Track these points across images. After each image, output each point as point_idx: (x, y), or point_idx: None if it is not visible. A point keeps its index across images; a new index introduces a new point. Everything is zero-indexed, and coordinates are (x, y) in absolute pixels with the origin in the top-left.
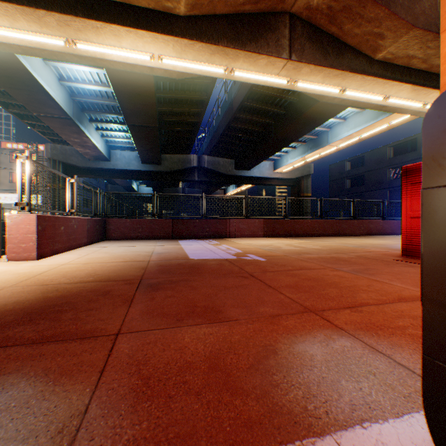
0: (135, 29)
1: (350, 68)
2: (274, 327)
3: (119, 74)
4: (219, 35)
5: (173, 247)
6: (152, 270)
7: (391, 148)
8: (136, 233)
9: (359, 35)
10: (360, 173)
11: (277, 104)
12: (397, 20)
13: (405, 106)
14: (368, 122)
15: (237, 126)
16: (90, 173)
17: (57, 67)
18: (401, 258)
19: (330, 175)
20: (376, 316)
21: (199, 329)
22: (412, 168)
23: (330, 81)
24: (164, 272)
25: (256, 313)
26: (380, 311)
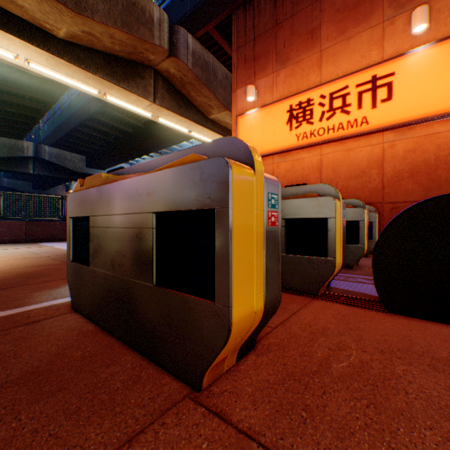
0: (4, 31)
1: (195, 120)
2: None
3: None
4: (96, 67)
5: (48, 248)
6: (66, 260)
7: None
8: None
9: (200, 101)
10: None
11: (138, 117)
12: (220, 103)
13: None
14: None
15: (95, 126)
16: None
17: None
18: None
19: None
20: None
21: None
22: None
23: (182, 124)
24: None
25: None
26: None
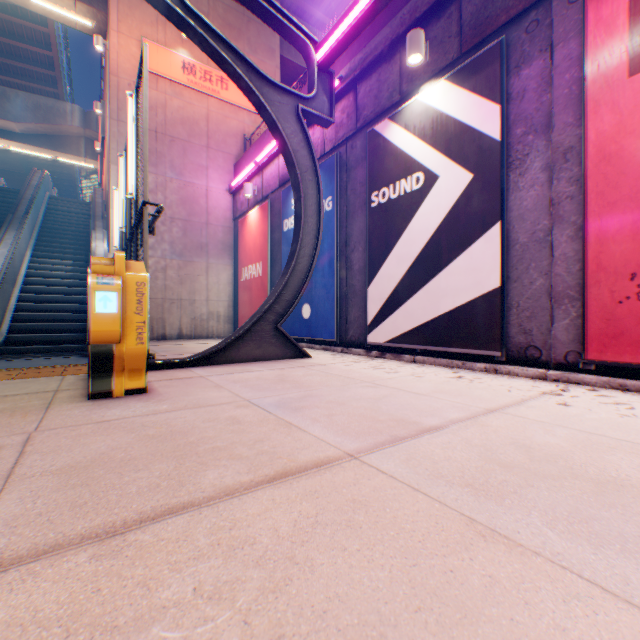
0: None
1: None
2: None
3: None
4: (43, 144)
5: None
6: None
7: None
8: None
9: None
10: None
11: None
12: None
13: None
14: None
15: None
16: None
17: None
18: None
19: None
20: None
21: None
22: None
23: None
24: None
25: None
26: None
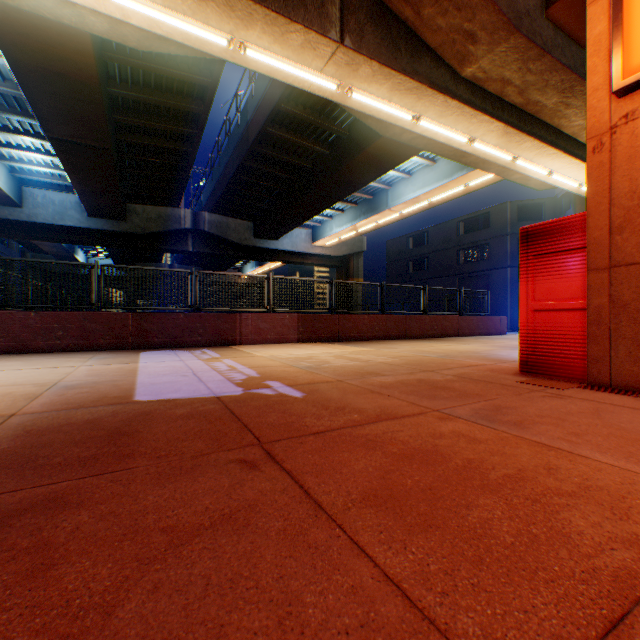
0: None
1: (429, 81)
2: None
3: (13, 22)
4: None
5: (117, 369)
6: None
7: (461, 223)
8: (50, 339)
9: (443, 29)
10: (424, 254)
11: (318, 138)
12: (497, 14)
13: (492, 157)
14: (440, 181)
15: (258, 167)
16: None
17: None
18: (526, 379)
19: (387, 254)
20: None
21: None
22: (538, 231)
23: (401, 99)
24: (8, 466)
25: None
26: None
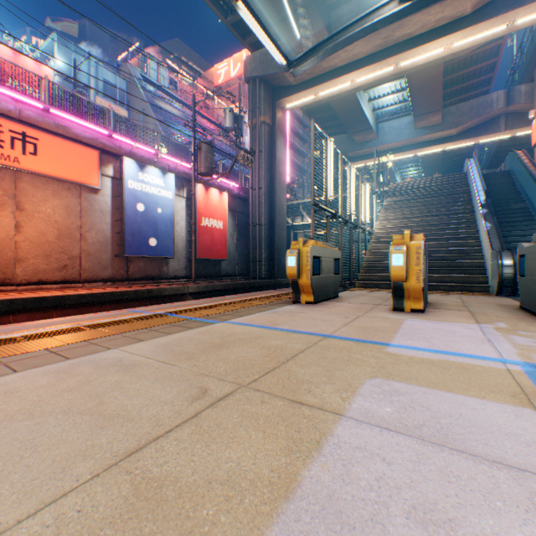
0: (437, 146)
1: None
2: None
3: None
4: (468, 136)
5: None
6: None
7: None
8: None
9: None
10: None
11: None
12: None
13: None
14: None
15: (506, 145)
16: None
17: None
18: None
19: None
20: None
21: None
22: None
23: None
24: None
25: None
26: None
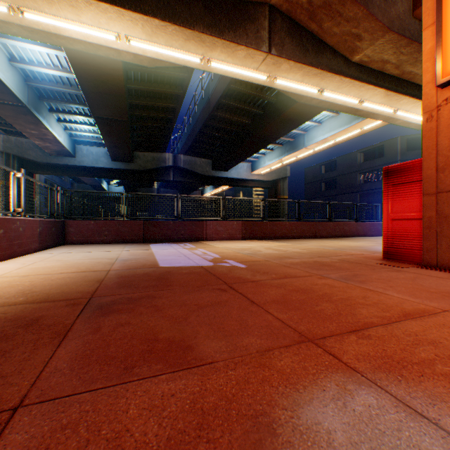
0: (96, 1)
1: (329, 68)
2: (265, 374)
3: (82, 58)
4: (194, 19)
5: (143, 252)
6: (109, 284)
7: (361, 154)
8: (101, 236)
9: (338, 34)
10: (333, 177)
11: (255, 103)
12: (375, 22)
13: (378, 111)
14: (342, 127)
15: (215, 125)
16: (52, 170)
17: (6, 45)
18: (384, 262)
19: (305, 178)
20: (390, 344)
21: (156, 386)
22: (394, 169)
23: (309, 81)
24: (124, 286)
25: (239, 347)
26: (391, 335)
